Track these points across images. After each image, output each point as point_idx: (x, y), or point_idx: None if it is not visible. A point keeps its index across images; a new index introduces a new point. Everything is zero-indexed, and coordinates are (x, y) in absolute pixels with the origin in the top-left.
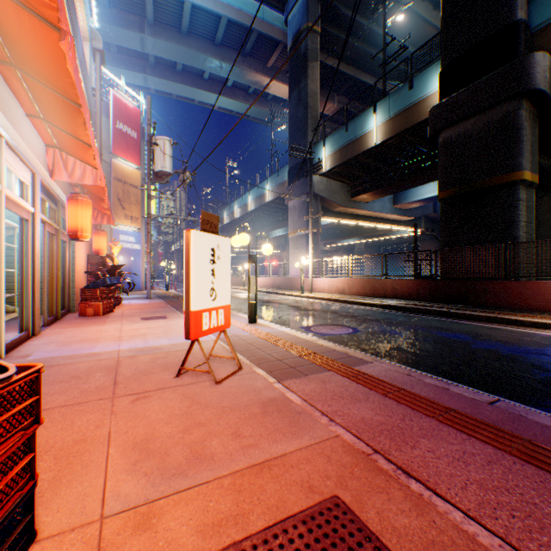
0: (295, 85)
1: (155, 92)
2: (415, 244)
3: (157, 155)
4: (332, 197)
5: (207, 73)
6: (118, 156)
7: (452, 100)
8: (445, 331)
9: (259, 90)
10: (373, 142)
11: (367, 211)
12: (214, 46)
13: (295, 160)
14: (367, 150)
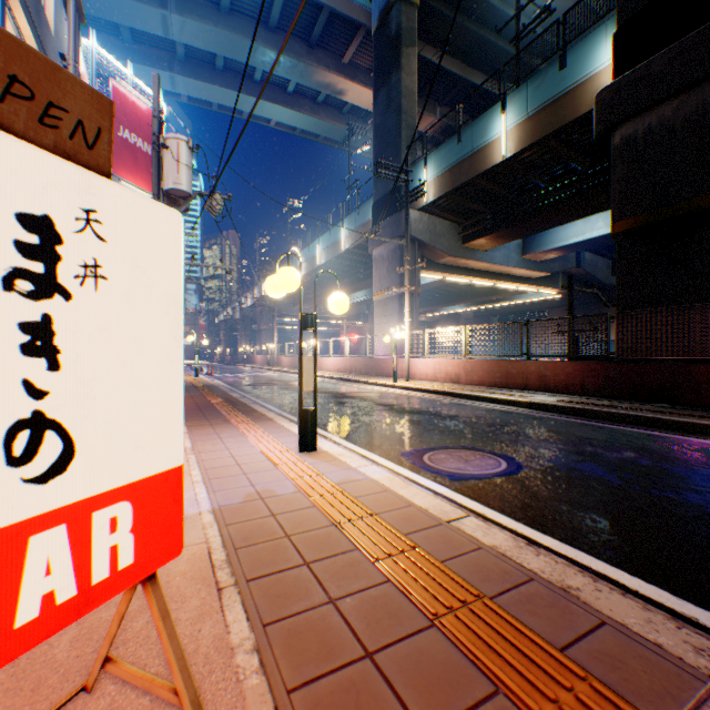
0: (383, 82)
1: (188, 101)
2: (570, 306)
3: (167, 164)
4: (436, 242)
5: (258, 72)
6: (121, 178)
7: (638, 73)
8: (693, 465)
9: (332, 99)
10: (500, 155)
11: (485, 263)
12: (268, 30)
13: (383, 190)
14: (491, 168)
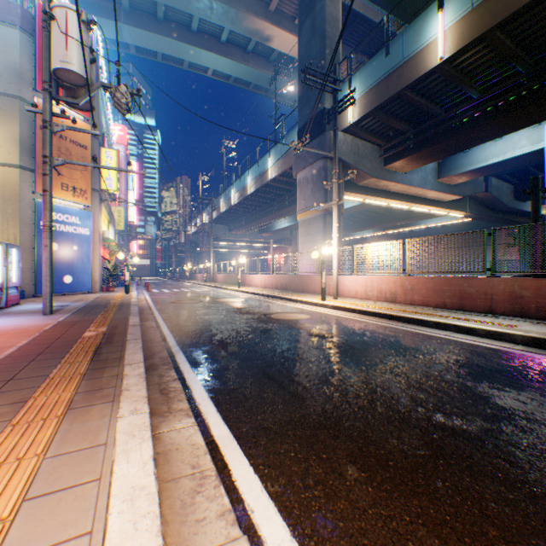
0: (307, 13)
1: (135, 52)
2: (536, 213)
3: (54, 38)
4: (359, 163)
5: (195, 22)
6: None
7: None
8: None
9: (260, 48)
10: (437, 58)
11: (404, 185)
12: None
13: (307, 115)
14: (424, 74)
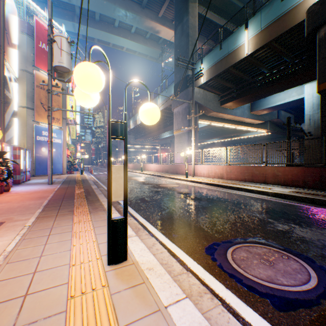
0: (179, 22)
1: (82, 38)
2: (289, 135)
3: (55, 51)
4: (207, 104)
5: (116, 22)
6: (41, 69)
7: None
8: None
9: (153, 36)
10: (244, 53)
11: (232, 115)
12: None
13: (179, 77)
14: (239, 61)
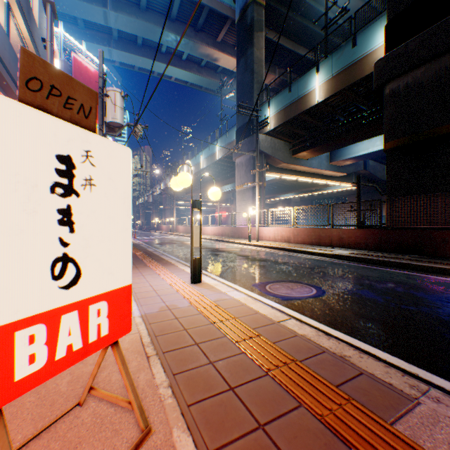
0: (242, 54)
1: (119, 65)
2: (359, 194)
3: (108, 106)
4: (276, 154)
5: (164, 47)
6: None
7: (400, 50)
8: (428, 291)
9: (210, 63)
10: (315, 100)
11: (306, 167)
12: (170, 21)
13: (242, 121)
14: (309, 108)
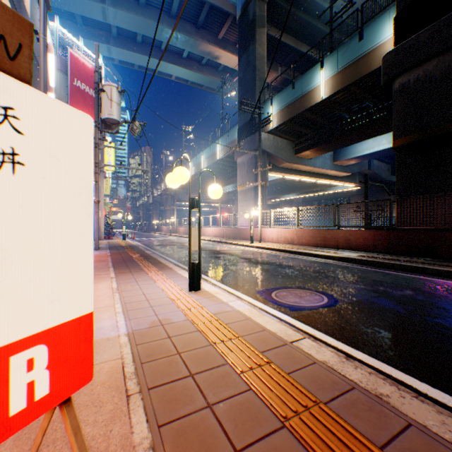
0: (244, 50)
1: (119, 63)
2: (366, 194)
3: (104, 102)
4: (278, 153)
5: (164, 45)
6: None
7: (410, 42)
8: None
9: (211, 62)
10: (320, 97)
11: (309, 167)
12: (170, 17)
13: (244, 120)
14: (314, 105)
